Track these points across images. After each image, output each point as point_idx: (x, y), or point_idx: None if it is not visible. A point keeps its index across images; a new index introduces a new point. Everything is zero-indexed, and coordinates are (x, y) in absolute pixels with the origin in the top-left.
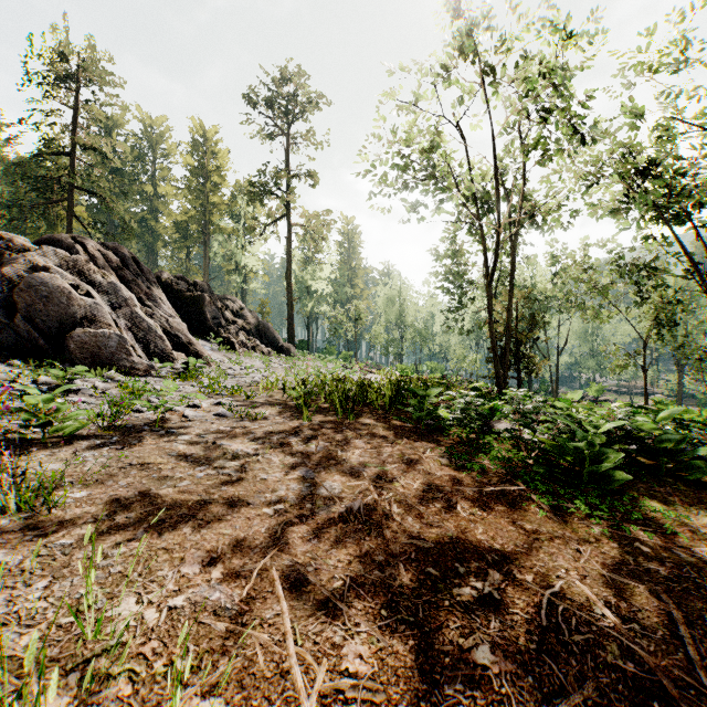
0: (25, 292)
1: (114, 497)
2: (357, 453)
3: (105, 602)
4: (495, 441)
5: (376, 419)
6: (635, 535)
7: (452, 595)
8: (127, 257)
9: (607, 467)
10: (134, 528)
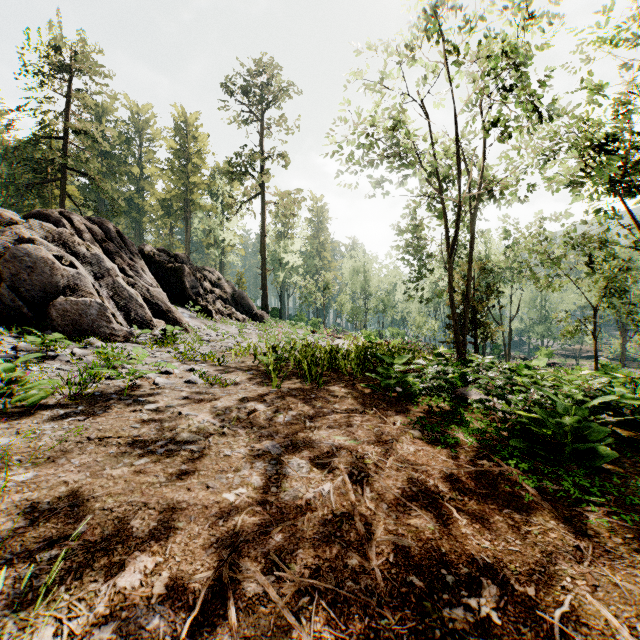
0: (11, 262)
1: (62, 479)
2: (326, 424)
3: (14, 634)
4: (464, 409)
5: (344, 385)
6: (636, 525)
7: (443, 620)
8: (111, 231)
9: (593, 444)
10: (75, 520)
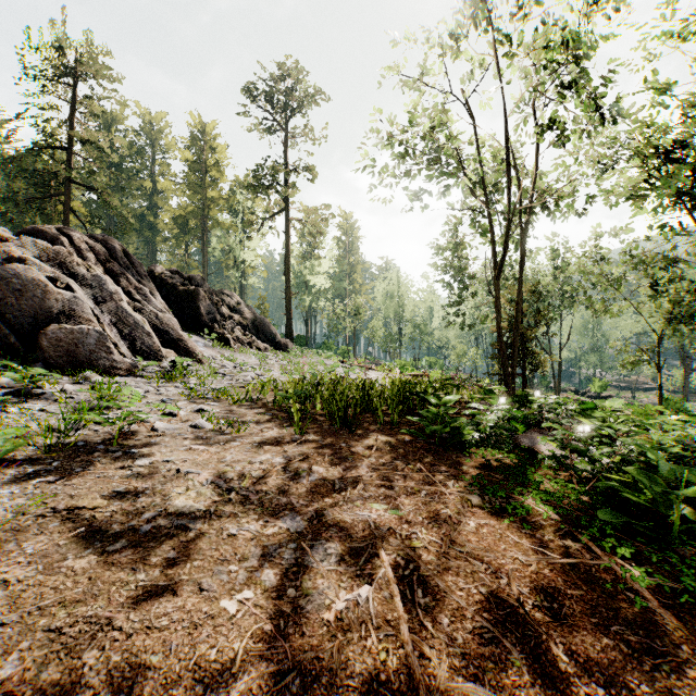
0: None
1: (2, 577)
2: (360, 486)
3: None
4: (529, 463)
5: (380, 430)
6: None
7: None
8: (117, 250)
9: None
10: (4, 651)
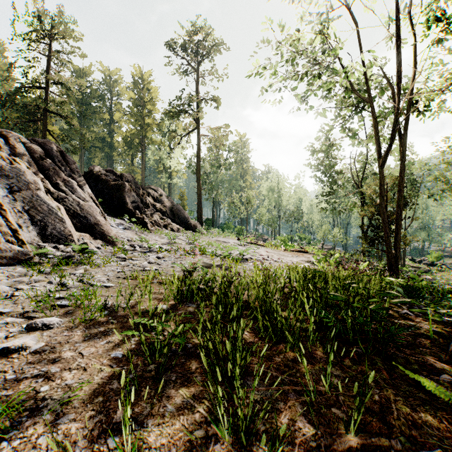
0: None
1: None
2: None
3: None
4: None
5: None
6: None
7: None
8: (54, 151)
9: None
10: None
